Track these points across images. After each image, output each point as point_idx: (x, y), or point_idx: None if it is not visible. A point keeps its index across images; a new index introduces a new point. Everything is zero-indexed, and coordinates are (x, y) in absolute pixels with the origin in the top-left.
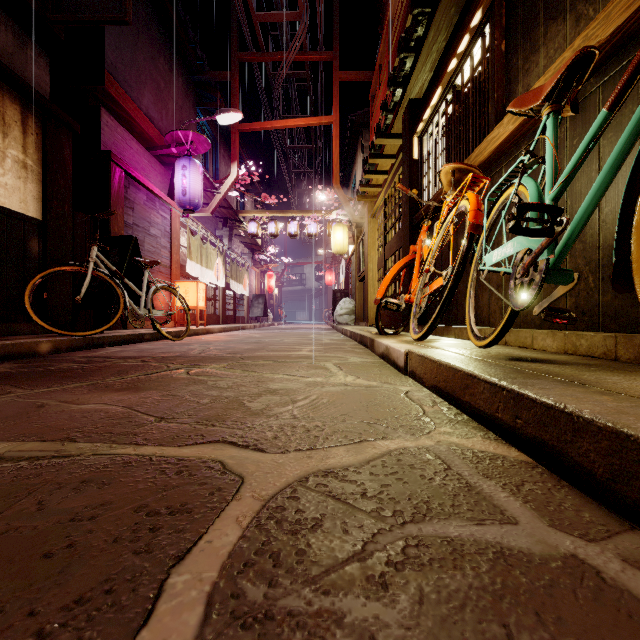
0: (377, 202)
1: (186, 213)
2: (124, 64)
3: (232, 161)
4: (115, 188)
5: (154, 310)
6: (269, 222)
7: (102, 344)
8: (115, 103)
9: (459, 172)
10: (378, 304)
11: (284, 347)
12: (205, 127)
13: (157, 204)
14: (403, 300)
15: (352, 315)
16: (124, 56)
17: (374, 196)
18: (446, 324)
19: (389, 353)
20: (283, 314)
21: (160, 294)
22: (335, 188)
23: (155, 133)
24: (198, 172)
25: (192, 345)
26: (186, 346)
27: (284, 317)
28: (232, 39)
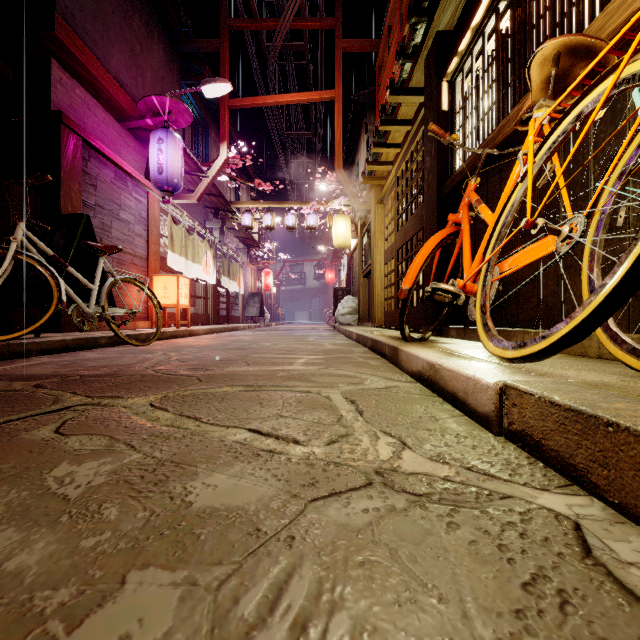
0: (387, 182)
1: (164, 195)
2: (84, 12)
3: (221, 141)
4: (68, 158)
5: (112, 308)
6: (265, 214)
7: (27, 352)
8: (72, 57)
9: (569, 56)
10: (405, 297)
11: (272, 356)
12: (193, 107)
13: (129, 184)
14: (457, 287)
15: (355, 315)
16: (84, 2)
17: (382, 177)
18: (496, 326)
19: (438, 377)
20: (282, 314)
21: (133, 290)
22: (337, 171)
23: (127, 101)
24: (177, 147)
25: (153, 353)
26: (143, 355)
27: (283, 317)
28: (221, 4)
